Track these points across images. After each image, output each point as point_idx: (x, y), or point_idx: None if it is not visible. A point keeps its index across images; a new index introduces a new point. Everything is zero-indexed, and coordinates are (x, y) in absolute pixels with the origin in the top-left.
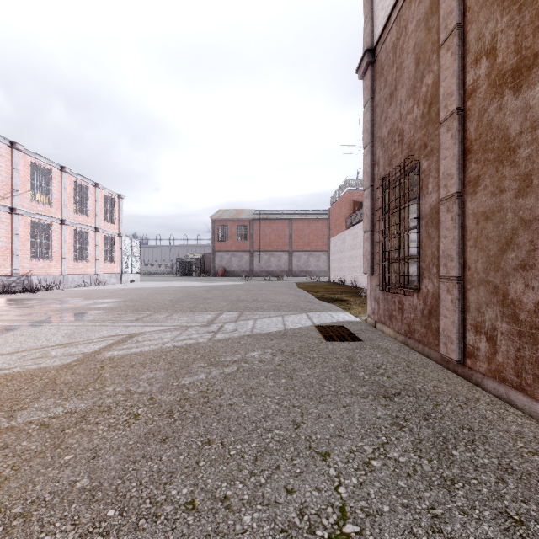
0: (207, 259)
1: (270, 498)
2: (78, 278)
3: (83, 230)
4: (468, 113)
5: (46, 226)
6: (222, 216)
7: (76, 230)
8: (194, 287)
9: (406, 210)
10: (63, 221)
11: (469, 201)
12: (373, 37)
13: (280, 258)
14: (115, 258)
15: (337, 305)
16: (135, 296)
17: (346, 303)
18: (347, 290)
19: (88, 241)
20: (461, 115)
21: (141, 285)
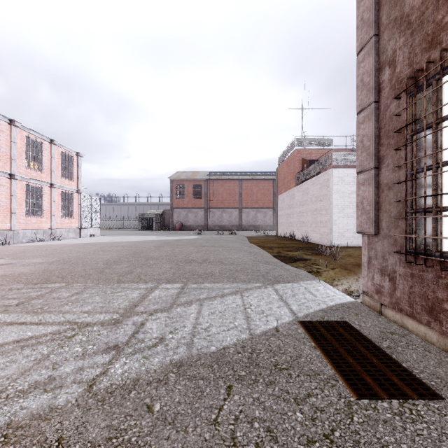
0: (167, 215)
1: None
2: (31, 233)
3: (37, 185)
4: None
5: None
6: (180, 177)
7: (28, 185)
8: (146, 242)
9: (420, 140)
10: (12, 176)
11: None
12: None
13: (231, 214)
14: (74, 214)
15: (301, 267)
16: (74, 254)
17: (311, 264)
18: (301, 246)
19: (43, 196)
20: None
21: (97, 239)
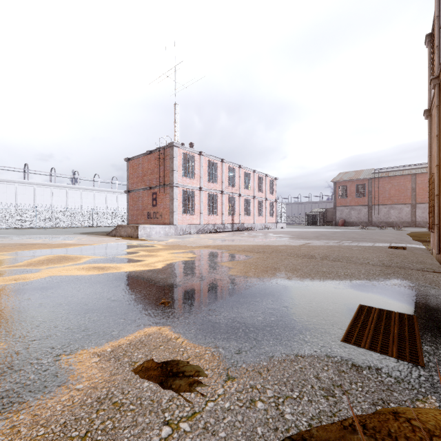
0: (329, 213)
1: (351, 255)
2: (259, 225)
3: (261, 200)
4: (440, 167)
5: (246, 199)
6: (342, 179)
7: (258, 200)
8: (323, 232)
9: None
10: (254, 197)
11: (440, 198)
12: (431, 101)
13: (400, 210)
14: (274, 214)
15: (423, 243)
16: (293, 234)
17: None
18: None
19: (263, 206)
20: (438, 167)
21: (289, 229)
